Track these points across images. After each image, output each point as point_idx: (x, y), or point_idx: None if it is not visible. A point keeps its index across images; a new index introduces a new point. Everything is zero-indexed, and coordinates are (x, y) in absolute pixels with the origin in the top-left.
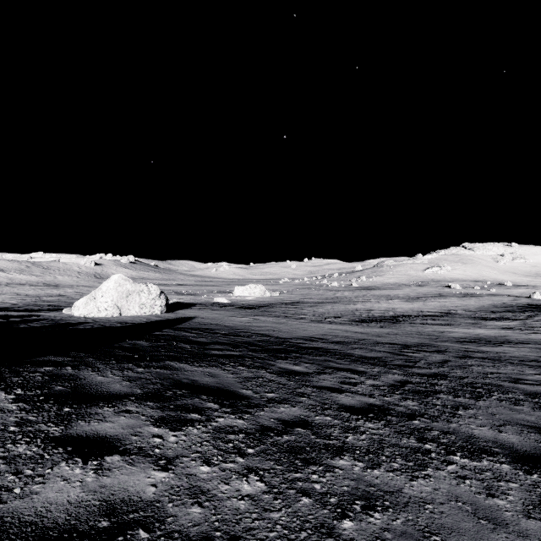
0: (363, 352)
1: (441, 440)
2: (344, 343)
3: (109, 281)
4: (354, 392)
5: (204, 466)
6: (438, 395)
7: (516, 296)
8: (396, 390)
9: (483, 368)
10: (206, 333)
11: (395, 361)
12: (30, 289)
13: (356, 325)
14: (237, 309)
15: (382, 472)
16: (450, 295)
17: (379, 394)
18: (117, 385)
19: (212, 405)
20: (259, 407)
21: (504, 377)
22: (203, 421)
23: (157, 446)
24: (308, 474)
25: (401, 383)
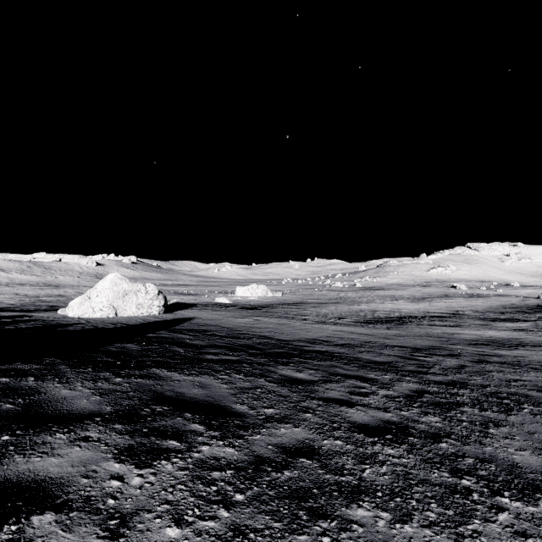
0: (372, 355)
1: (480, 472)
2: (350, 346)
3: (104, 280)
4: (366, 405)
5: (172, 527)
6: (461, 408)
7: (523, 296)
8: (413, 401)
9: (504, 374)
10: (203, 335)
11: (407, 366)
12: (29, 289)
13: (361, 327)
14: (238, 310)
15: (415, 528)
16: (457, 295)
17: (395, 407)
18: (83, 400)
19: (197, 427)
20: (254, 428)
21: (529, 385)
22: (182, 451)
23: (112, 494)
24: (317, 536)
25: (418, 393)
